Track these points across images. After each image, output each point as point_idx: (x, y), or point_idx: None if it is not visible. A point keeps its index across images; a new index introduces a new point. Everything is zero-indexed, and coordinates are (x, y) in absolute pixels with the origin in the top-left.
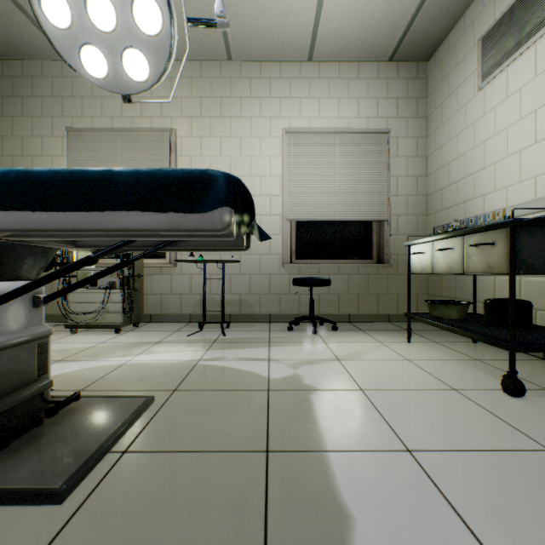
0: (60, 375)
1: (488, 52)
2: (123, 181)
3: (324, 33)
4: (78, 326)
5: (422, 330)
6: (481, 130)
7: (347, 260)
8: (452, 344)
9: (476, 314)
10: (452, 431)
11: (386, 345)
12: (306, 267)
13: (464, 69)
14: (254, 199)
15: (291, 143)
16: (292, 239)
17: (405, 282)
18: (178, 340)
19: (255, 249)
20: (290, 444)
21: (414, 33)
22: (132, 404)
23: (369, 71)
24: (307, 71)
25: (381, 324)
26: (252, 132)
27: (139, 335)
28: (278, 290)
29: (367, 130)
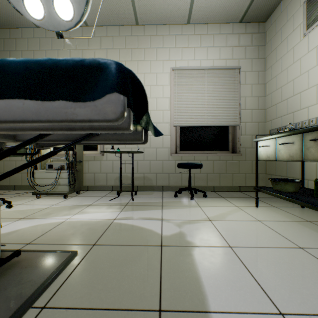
0: (19, 230)
1: (311, 9)
2: (12, 70)
3: (198, 4)
4: (41, 193)
5: (263, 198)
6: (306, 63)
7: (212, 151)
8: (287, 208)
9: (304, 188)
10: (313, 291)
11: (241, 208)
12: (185, 156)
13: (293, 23)
14: (152, 113)
15: (176, 76)
16: (177, 138)
17: (250, 165)
18: (103, 203)
19: (153, 145)
20: (179, 303)
21: (257, 2)
22: (59, 258)
23: (226, 29)
24: (187, 30)
25: (235, 193)
26: (151, 70)
27: (78, 200)
28: (167, 171)
29: (225, 67)
